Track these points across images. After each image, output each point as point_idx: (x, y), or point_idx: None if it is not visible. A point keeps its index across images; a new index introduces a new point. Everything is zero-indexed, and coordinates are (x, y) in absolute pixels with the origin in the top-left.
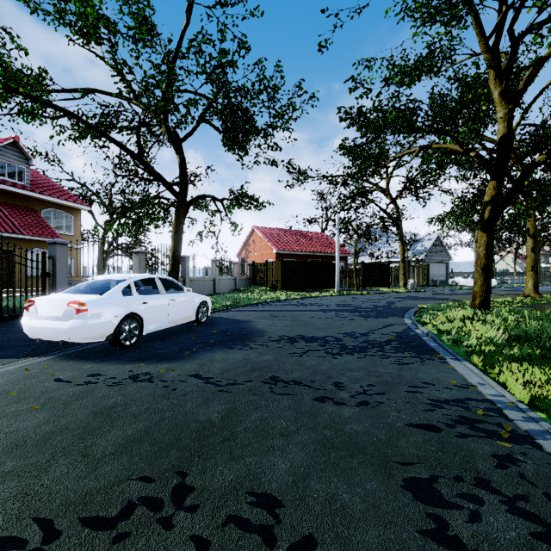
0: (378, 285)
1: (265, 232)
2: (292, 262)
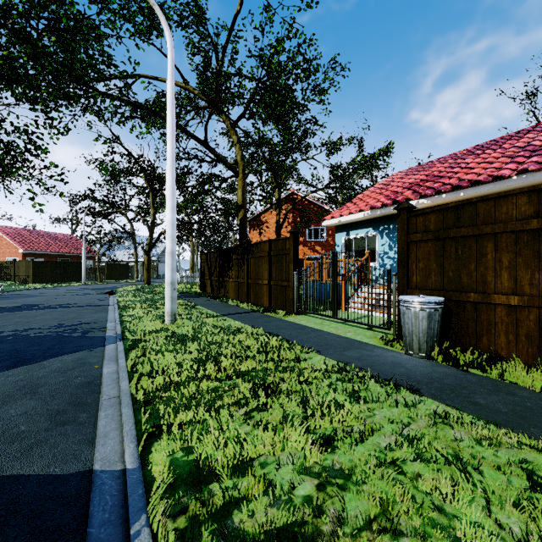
0: (120, 278)
1: (7, 232)
2: (43, 261)
